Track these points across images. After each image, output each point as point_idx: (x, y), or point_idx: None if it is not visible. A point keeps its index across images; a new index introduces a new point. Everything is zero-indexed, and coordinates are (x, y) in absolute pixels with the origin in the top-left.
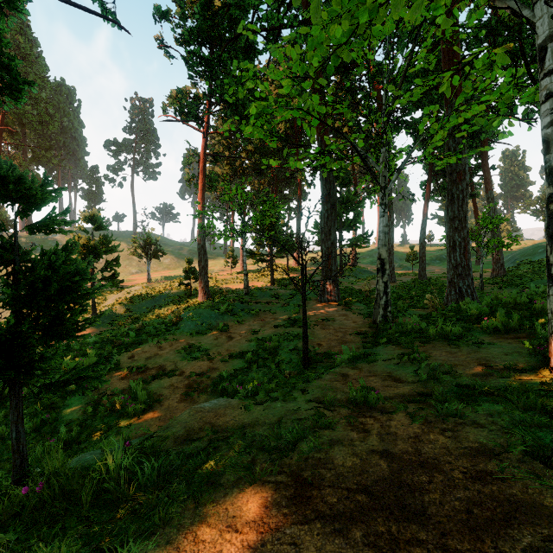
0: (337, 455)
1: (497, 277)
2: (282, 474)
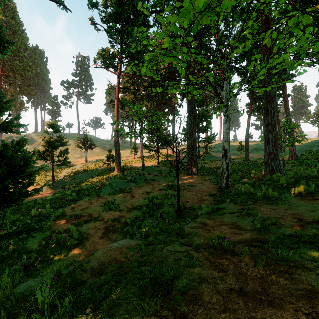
0: (205, 292)
1: (292, 160)
2: (164, 308)
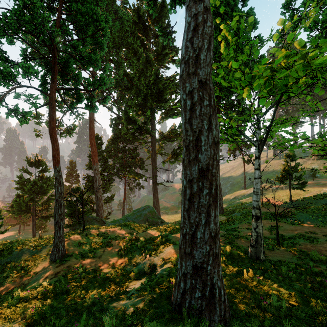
0: None
1: None
2: None
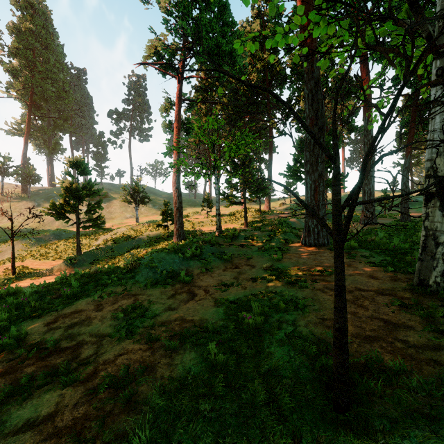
0: None
1: None
2: None
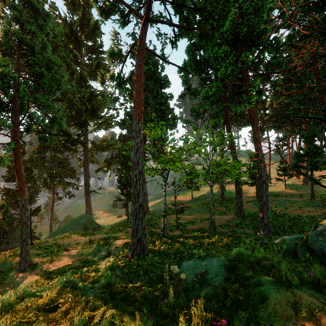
0: None
1: None
2: None
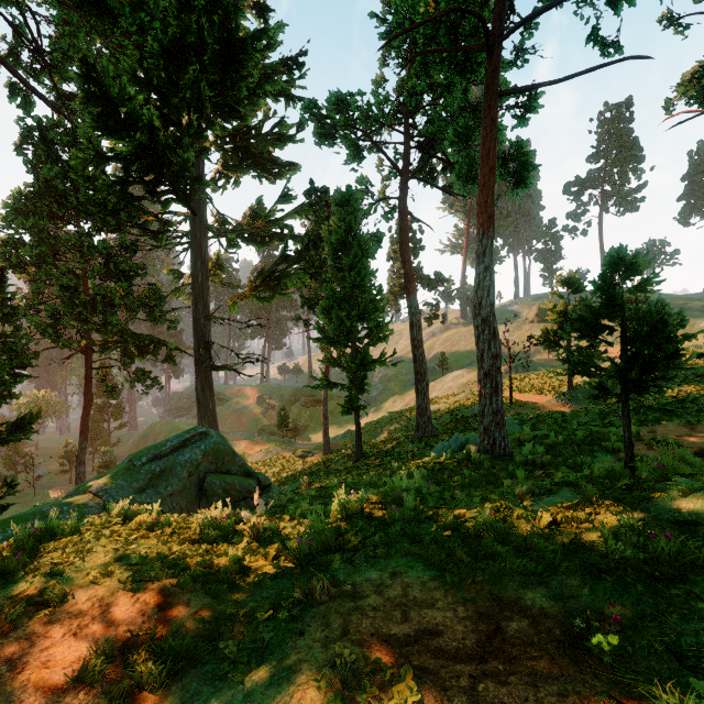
0: None
1: None
2: None
